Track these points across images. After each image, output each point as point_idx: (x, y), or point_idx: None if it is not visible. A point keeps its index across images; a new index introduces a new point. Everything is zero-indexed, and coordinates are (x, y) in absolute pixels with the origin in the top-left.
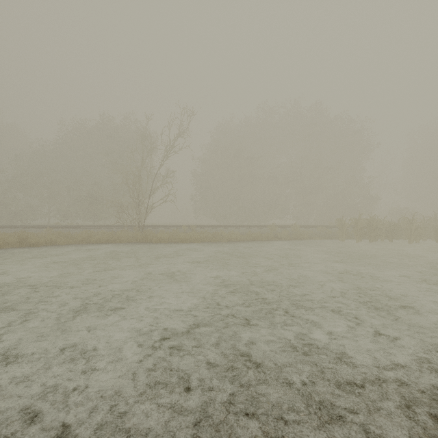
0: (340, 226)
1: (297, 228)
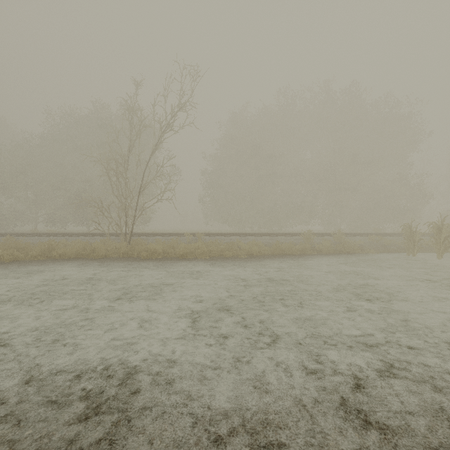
0: (409, 235)
1: (342, 236)
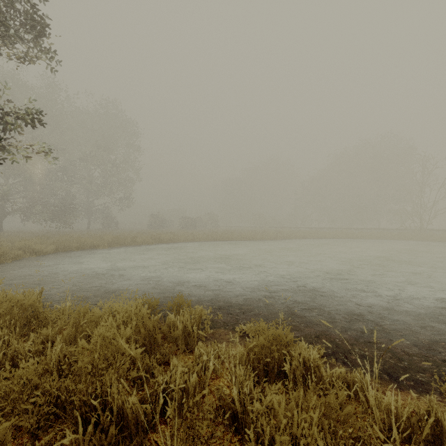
0: None
1: None
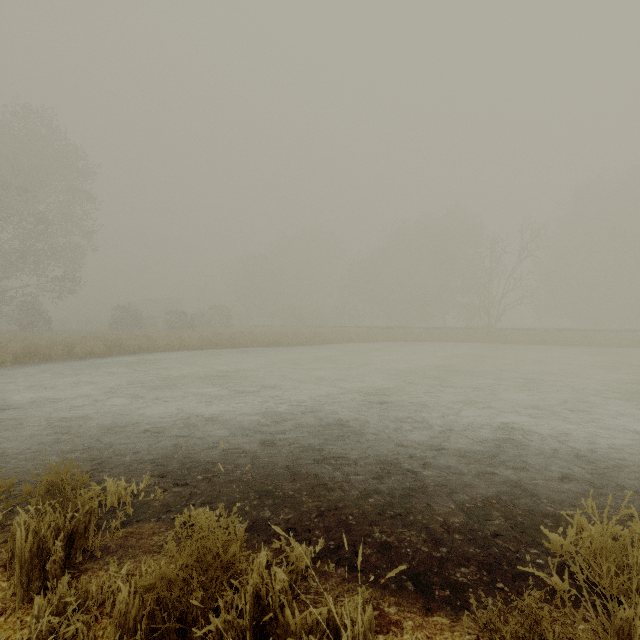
0: None
1: None
